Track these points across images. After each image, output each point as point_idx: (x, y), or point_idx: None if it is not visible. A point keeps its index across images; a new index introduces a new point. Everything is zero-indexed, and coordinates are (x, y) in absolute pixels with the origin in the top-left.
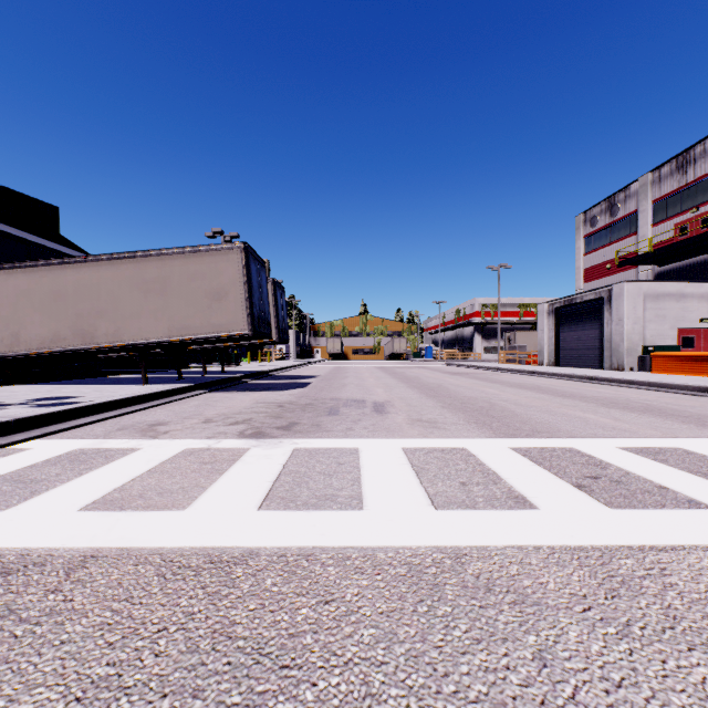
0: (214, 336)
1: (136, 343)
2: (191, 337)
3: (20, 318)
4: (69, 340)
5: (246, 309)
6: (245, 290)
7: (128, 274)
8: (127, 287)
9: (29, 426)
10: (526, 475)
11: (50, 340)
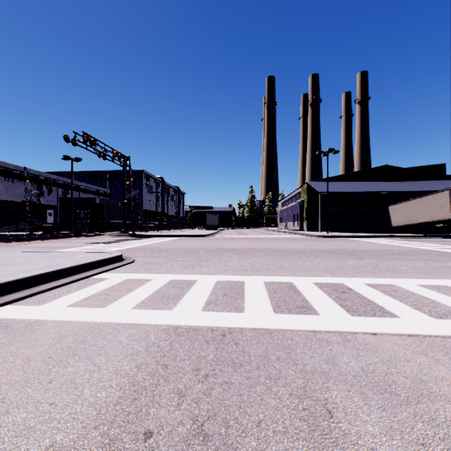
0: (440, 220)
1: (421, 222)
2: (434, 220)
3: (398, 216)
4: (407, 222)
5: (450, 210)
6: (449, 204)
7: (419, 203)
8: (419, 206)
9: (376, 237)
10: (403, 243)
11: (403, 222)
